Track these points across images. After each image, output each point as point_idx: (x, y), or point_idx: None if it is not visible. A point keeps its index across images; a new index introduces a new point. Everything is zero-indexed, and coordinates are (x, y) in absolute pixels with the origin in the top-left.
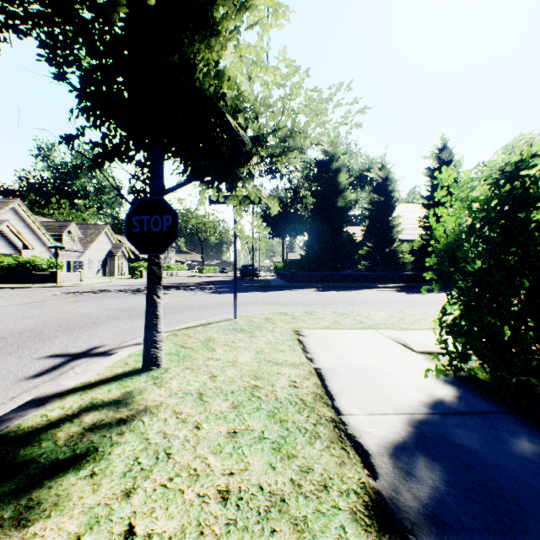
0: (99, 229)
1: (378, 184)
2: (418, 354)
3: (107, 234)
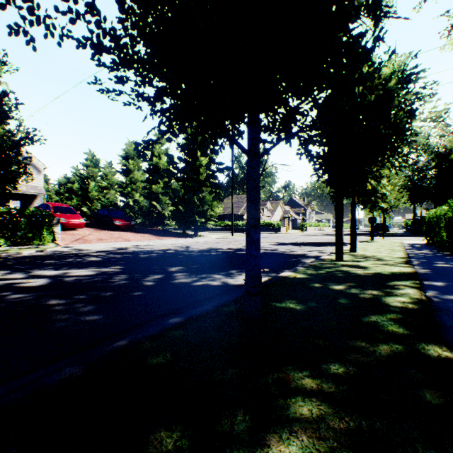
0: (276, 203)
1: None
2: None
3: (280, 206)
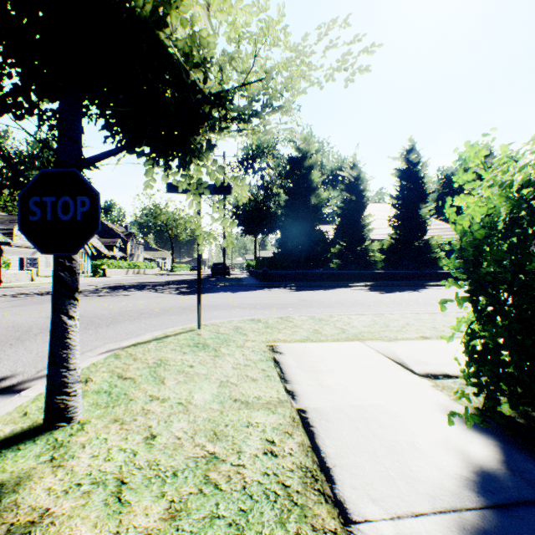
0: None
1: (350, 183)
2: (423, 379)
3: None
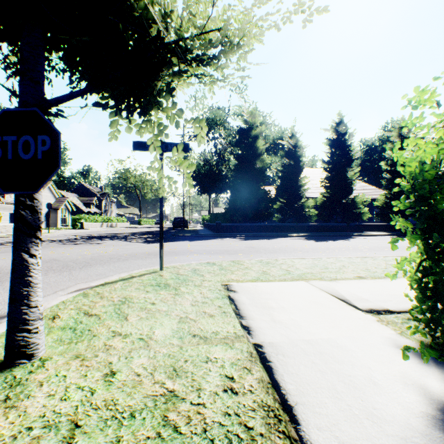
0: None
1: (289, 150)
2: (368, 315)
3: (50, 190)
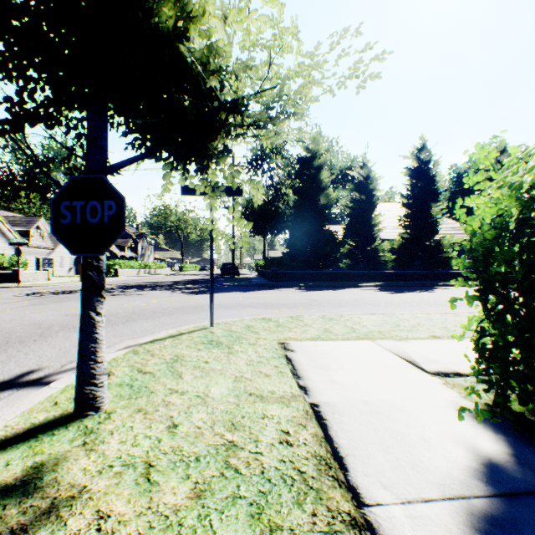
0: None
1: (359, 182)
2: (434, 377)
3: None
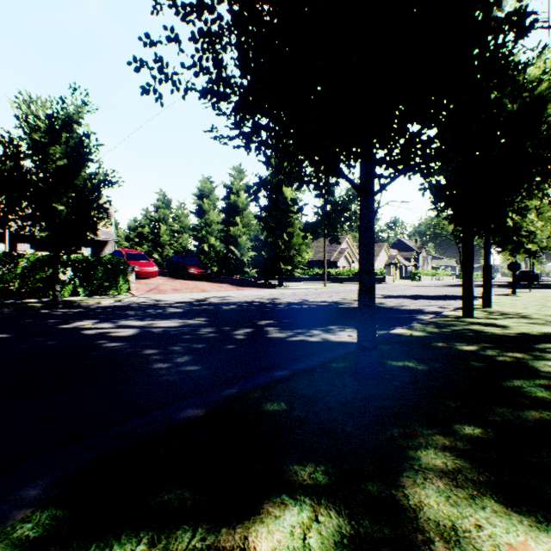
0: (379, 246)
1: None
2: None
3: (384, 249)
